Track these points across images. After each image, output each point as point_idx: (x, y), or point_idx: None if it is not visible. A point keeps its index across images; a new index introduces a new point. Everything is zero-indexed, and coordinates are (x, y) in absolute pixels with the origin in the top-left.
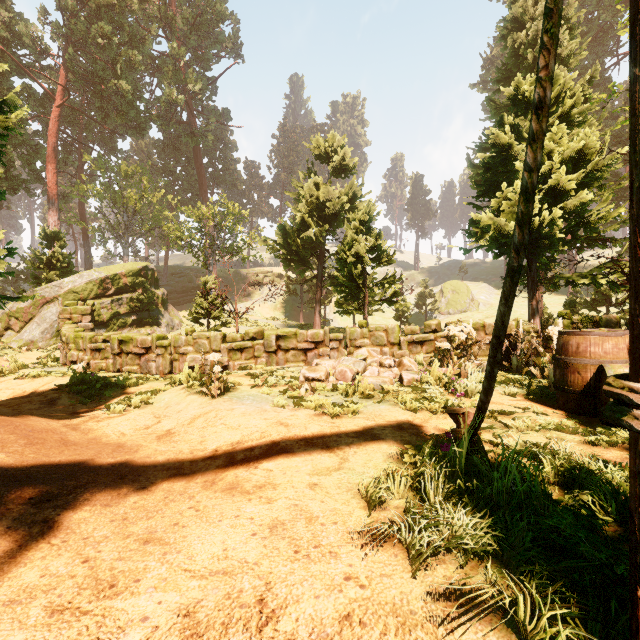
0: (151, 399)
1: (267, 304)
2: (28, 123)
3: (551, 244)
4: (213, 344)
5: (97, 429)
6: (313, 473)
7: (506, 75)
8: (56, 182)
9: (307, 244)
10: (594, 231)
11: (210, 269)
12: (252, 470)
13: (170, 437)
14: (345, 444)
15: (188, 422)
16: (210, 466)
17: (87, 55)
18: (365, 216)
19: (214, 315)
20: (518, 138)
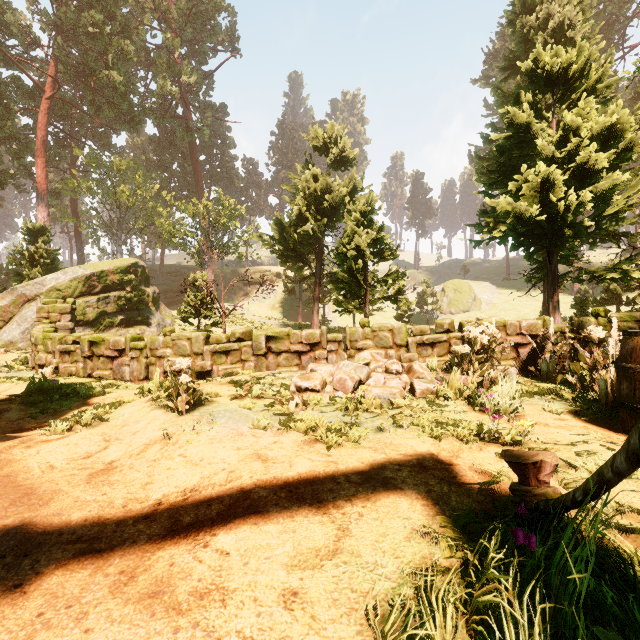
0: (108, 414)
1: (265, 303)
2: (16, 115)
3: (577, 233)
4: (194, 346)
5: (19, 460)
6: (293, 563)
7: (514, 62)
8: (45, 177)
9: (305, 240)
10: (621, 220)
11: (205, 267)
12: (198, 550)
13: (107, 475)
14: (345, 497)
15: (139, 451)
16: (140, 536)
17: (79, 46)
18: (366, 207)
19: (205, 314)
20: (536, 117)
